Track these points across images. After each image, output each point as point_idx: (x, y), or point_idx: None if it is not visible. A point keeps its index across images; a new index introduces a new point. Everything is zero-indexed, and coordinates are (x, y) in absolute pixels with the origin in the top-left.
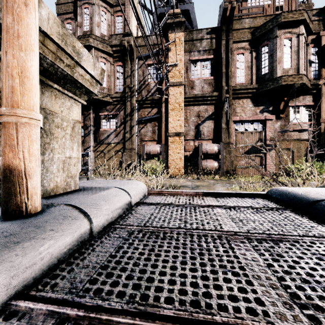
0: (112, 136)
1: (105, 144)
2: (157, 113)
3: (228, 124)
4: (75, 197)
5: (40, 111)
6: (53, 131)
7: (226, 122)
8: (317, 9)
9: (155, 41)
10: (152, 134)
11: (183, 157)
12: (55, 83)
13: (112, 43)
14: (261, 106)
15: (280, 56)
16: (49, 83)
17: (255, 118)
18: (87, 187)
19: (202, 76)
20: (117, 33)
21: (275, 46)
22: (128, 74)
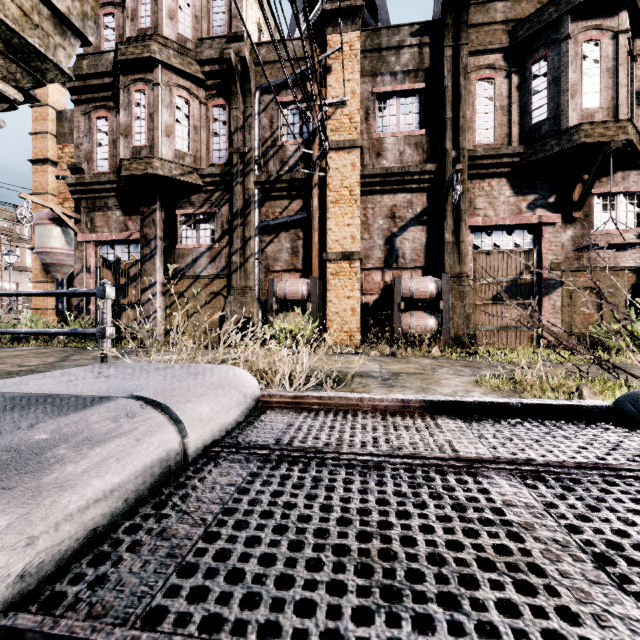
0: (204, 261)
1: (189, 280)
2: (301, 210)
3: (458, 233)
4: None
5: None
6: None
7: (454, 229)
8: None
9: (298, 53)
10: (290, 257)
11: (358, 307)
12: None
13: (203, 55)
14: (530, 195)
15: (574, 81)
16: None
17: (517, 220)
18: (24, 398)
19: (401, 129)
20: (215, 35)
21: (564, 58)
22: (237, 125)
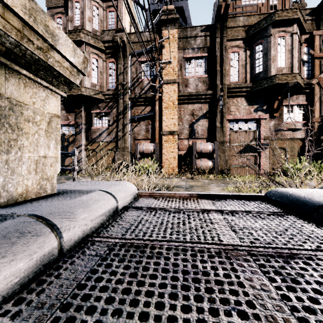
0: (105, 134)
1: (97, 143)
2: (150, 111)
3: (222, 122)
4: (46, 204)
5: (3, 101)
6: (22, 126)
7: (221, 120)
8: (310, 9)
9: (149, 38)
10: (145, 133)
11: (177, 156)
12: (24, 69)
13: (104, 39)
14: (255, 105)
15: (274, 55)
16: (14, 67)
17: (249, 116)
18: (67, 190)
19: (197, 74)
20: (110, 28)
21: (269, 44)
22: (120, 71)
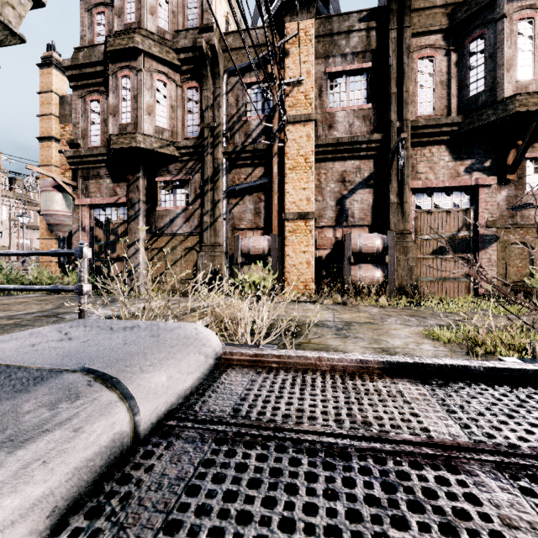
0: (180, 220)
1: (167, 237)
2: (263, 176)
3: (402, 195)
4: None
5: None
6: None
7: (398, 191)
8: None
9: (260, 40)
10: (253, 217)
11: (312, 260)
12: None
13: (178, 45)
14: (467, 160)
15: (510, 56)
16: None
17: (455, 182)
18: None
19: (351, 104)
20: (189, 27)
21: (500, 36)
22: (208, 104)
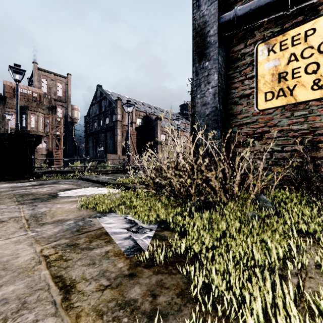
0: None
1: None
2: None
3: None
4: None
5: None
6: None
7: None
8: (49, 106)
9: None
10: None
11: None
12: None
13: None
14: None
15: (29, 122)
16: None
17: None
18: None
19: None
20: None
21: (27, 117)
22: None
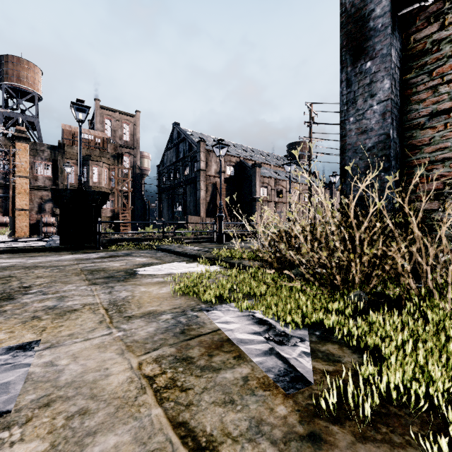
0: None
1: None
2: (4, 193)
3: None
4: None
5: None
6: None
7: None
8: (115, 153)
9: (3, 143)
10: None
11: (28, 225)
12: None
13: None
14: None
15: (92, 175)
16: None
17: None
18: None
19: (45, 173)
20: None
21: (89, 170)
22: None
